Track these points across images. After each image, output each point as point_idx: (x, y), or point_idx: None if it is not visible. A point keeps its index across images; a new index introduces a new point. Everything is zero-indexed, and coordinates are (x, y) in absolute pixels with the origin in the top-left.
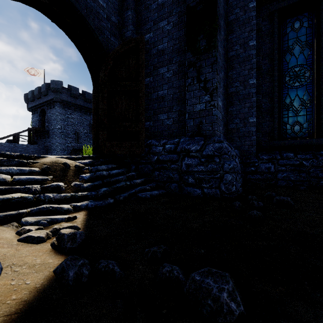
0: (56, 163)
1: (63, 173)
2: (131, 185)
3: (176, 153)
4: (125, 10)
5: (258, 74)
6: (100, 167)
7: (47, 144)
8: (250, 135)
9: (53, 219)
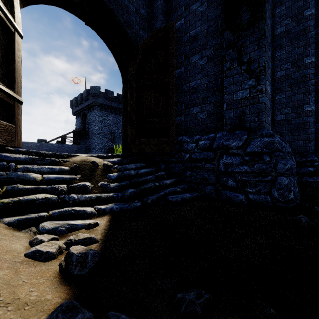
0: (85, 161)
1: (91, 172)
2: (161, 186)
3: (212, 150)
4: (154, 0)
5: (318, 50)
6: (128, 166)
7: (88, 144)
8: (306, 126)
9: (72, 225)
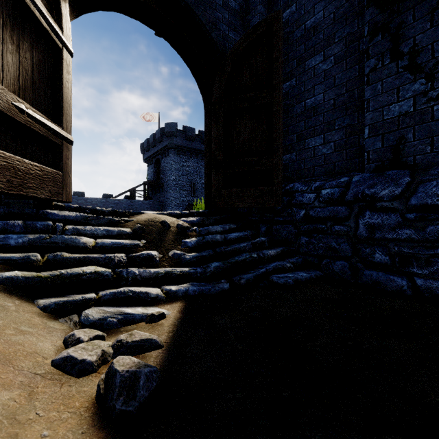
0: (152, 221)
1: (160, 236)
2: (260, 259)
3: (345, 204)
4: None
5: None
6: (213, 228)
7: (162, 199)
8: None
9: (127, 316)
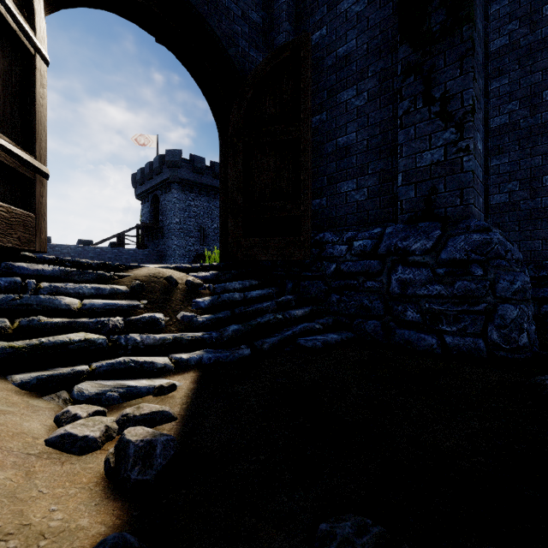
0: (155, 277)
1: (166, 295)
2: (286, 320)
3: (377, 258)
4: None
5: None
6: (230, 285)
7: (161, 247)
8: None
9: (130, 389)
